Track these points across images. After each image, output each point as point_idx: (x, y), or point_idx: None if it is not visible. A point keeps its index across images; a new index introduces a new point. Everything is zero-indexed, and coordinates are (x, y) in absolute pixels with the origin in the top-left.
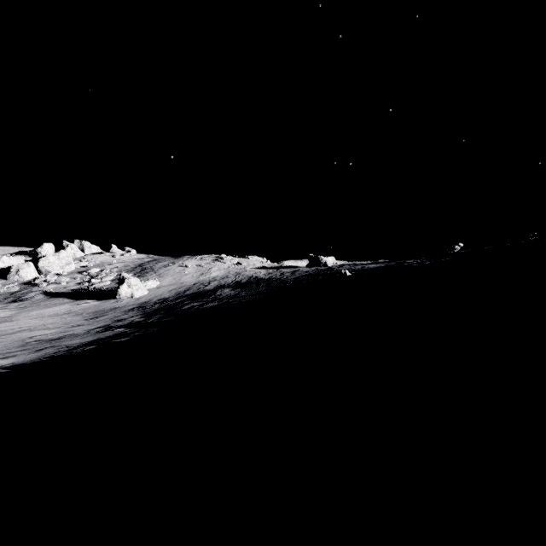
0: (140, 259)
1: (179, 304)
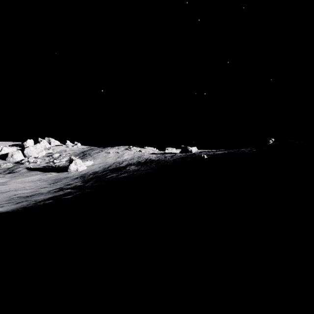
0: (83, 149)
1: (104, 175)
